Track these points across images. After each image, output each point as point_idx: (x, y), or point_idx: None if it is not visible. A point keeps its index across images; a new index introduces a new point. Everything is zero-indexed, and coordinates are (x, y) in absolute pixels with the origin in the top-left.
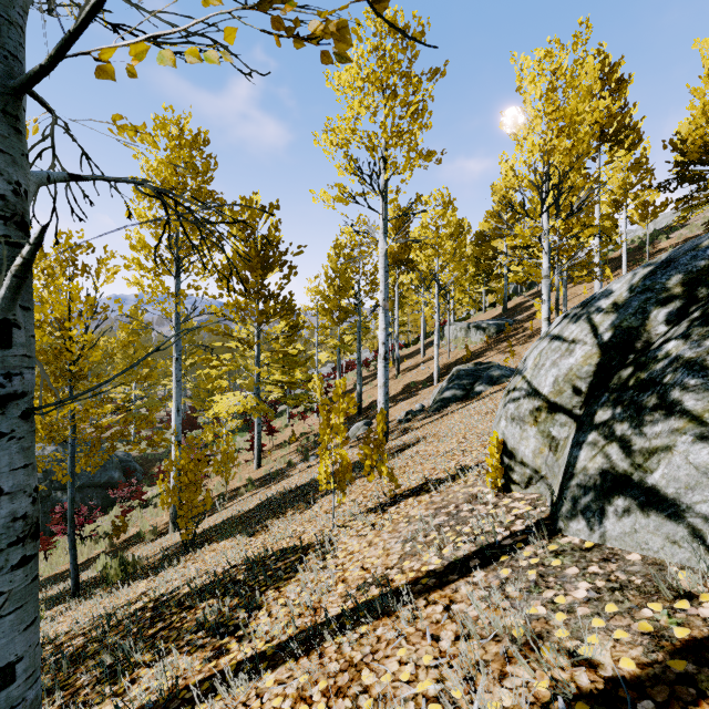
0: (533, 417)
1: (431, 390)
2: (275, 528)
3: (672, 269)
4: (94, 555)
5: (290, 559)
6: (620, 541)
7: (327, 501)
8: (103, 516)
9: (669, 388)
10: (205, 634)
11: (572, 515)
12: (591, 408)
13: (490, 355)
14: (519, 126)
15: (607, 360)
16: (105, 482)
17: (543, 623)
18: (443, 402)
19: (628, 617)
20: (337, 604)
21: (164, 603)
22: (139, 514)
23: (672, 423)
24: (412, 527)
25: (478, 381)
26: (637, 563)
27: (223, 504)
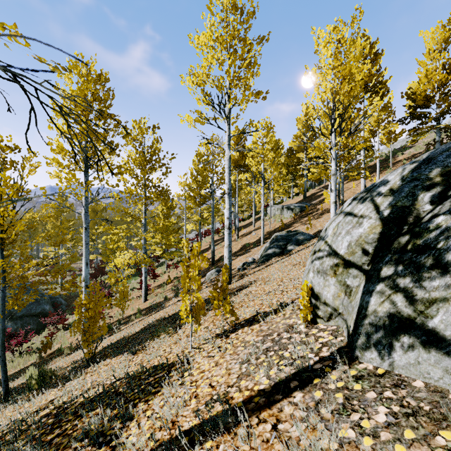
0: (333, 270)
1: (259, 248)
2: (151, 348)
3: (433, 165)
4: (28, 365)
5: (159, 375)
6: (406, 369)
7: (188, 327)
8: (37, 336)
9: (443, 252)
10: (88, 442)
11: (366, 347)
12: (377, 265)
13: (296, 225)
14: (316, 75)
15: (387, 230)
16: (39, 312)
17: (354, 447)
18: (267, 257)
19: (425, 445)
20: (189, 418)
21: (64, 410)
22: (62, 334)
23: (448, 280)
24: (247, 351)
25: (289, 243)
26: (422, 390)
27: (119, 327)
